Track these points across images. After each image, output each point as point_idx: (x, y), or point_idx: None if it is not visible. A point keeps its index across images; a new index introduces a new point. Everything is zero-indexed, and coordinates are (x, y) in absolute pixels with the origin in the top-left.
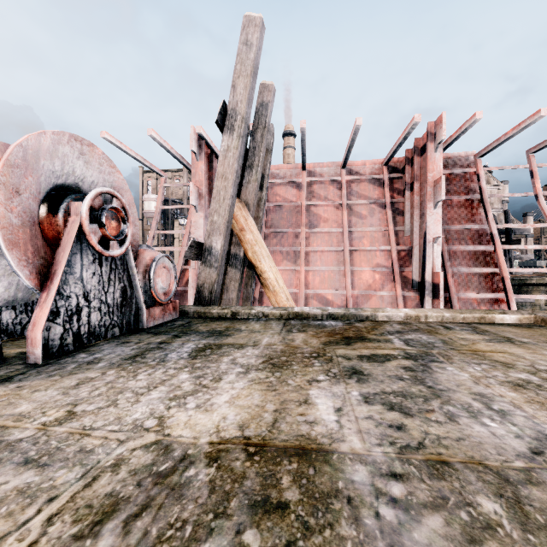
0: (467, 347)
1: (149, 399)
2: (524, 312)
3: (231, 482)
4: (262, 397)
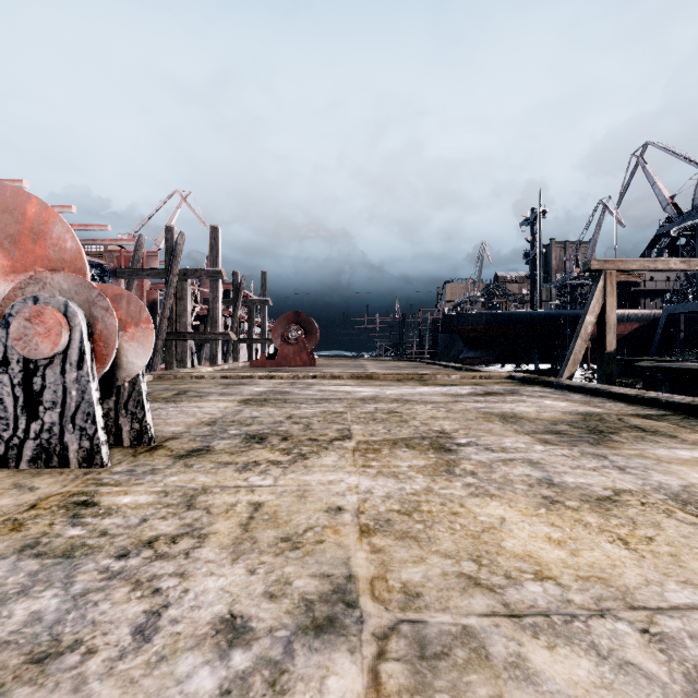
0: (181, 388)
1: (199, 409)
2: (147, 374)
3: (257, 402)
4: (211, 402)
